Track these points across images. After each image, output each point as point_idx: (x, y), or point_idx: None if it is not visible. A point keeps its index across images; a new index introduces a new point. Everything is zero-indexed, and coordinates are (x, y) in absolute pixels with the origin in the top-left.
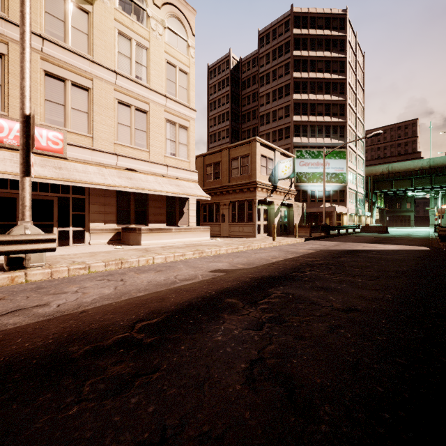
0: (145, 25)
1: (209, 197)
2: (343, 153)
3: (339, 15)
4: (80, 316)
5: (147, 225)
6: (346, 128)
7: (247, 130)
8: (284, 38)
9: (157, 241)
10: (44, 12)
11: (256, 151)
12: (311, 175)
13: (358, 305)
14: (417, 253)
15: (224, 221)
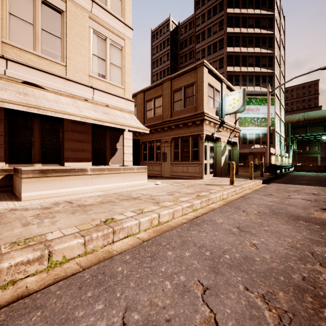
0: None
1: (147, 129)
2: (272, 100)
3: None
4: None
5: (62, 164)
6: (274, 78)
7: None
8: None
9: (56, 190)
10: None
11: (203, 77)
12: (243, 120)
13: None
14: None
15: (166, 160)
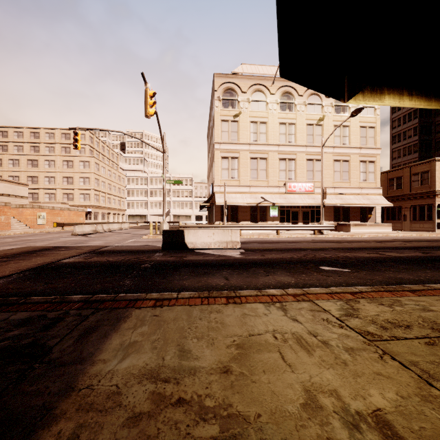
0: (348, 114)
1: (391, 204)
2: None
3: None
4: (359, 240)
5: (348, 222)
6: None
7: None
8: None
9: (358, 230)
10: (306, 135)
11: (435, 168)
12: None
13: None
14: None
15: (405, 219)
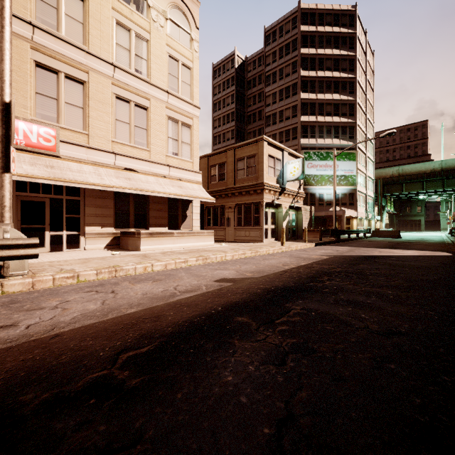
0: (146, 15)
1: (213, 199)
2: (353, 155)
3: (349, 12)
4: (50, 343)
5: (147, 229)
6: (356, 129)
7: (252, 131)
8: (291, 35)
9: (157, 246)
10: None
11: (263, 151)
12: (319, 178)
13: (400, 326)
14: (441, 259)
15: (230, 225)
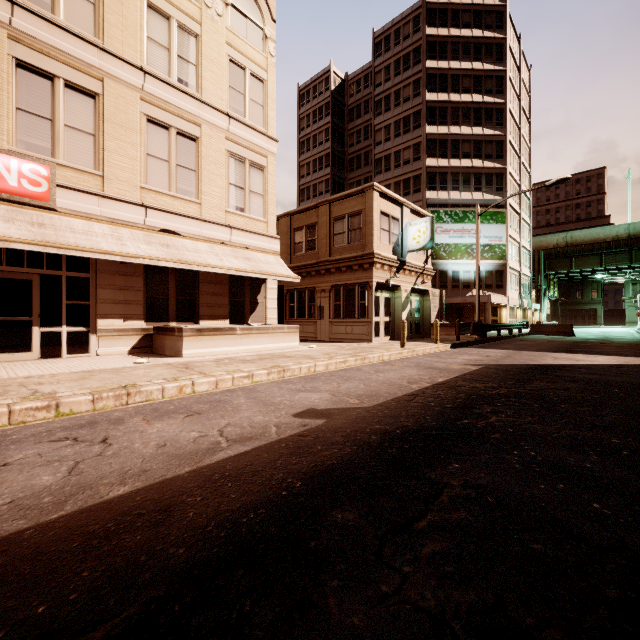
0: None
1: (298, 278)
2: (502, 215)
3: (495, 7)
4: None
5: (197, 323)
6: (506, 177)
7: (356, 182)
8: (412, 42)
9: (210, 349)
10: None
11: (372, 205)
12: (452, 248)
13: None
14: None
15: (323, 316)
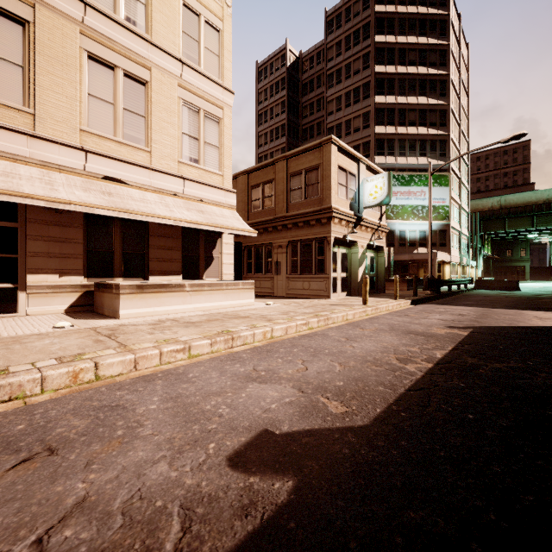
0: None
1: (254, 232)
2: (445, 178)
3: None
4: None
5: (146, 278)
6: (449, 143)
7: None
8: (362, 19)
9: (153, 309)
10: None
11: (330, 159)
12: (399, 209)
13: None
14: None
15: (279, 272)
